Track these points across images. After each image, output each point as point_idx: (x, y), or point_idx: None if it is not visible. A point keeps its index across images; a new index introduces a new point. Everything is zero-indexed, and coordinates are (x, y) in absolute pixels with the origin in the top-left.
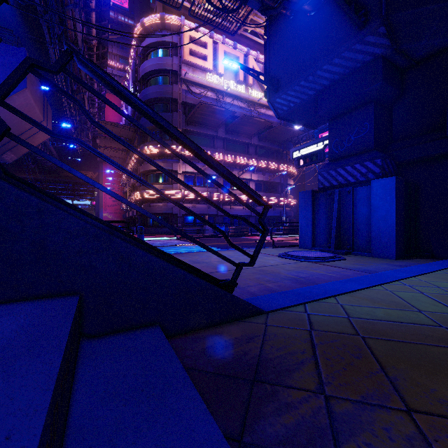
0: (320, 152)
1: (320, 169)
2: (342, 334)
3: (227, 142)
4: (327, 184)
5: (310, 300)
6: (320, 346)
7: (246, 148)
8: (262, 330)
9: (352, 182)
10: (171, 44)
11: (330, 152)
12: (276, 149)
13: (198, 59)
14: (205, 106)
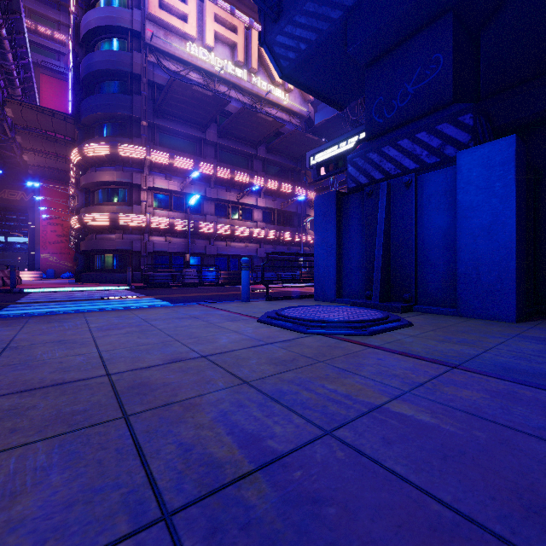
0: (349, 153)
1: (352, 153)
2: None
3: (222, 150)
4: (365, 179)
5: None
6: None
7: (250, 162)
8: None
9: (411, 169)
10: None
11: (369, 123)
12: (292, 167)
13: (173, 16)
14: (181, 84)
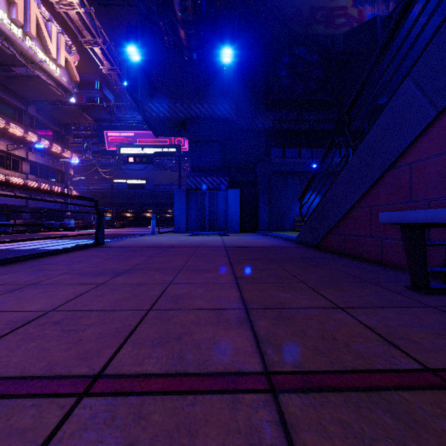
0: (151, 156)
1: (188, 174)
2: None
3: None
4: (194, 186)
5: None
6: None
7: (17, 115)
8: None
9: (212, 188)
10: None
11: (192, 164)
12: (57, 130)
13: None
14: None
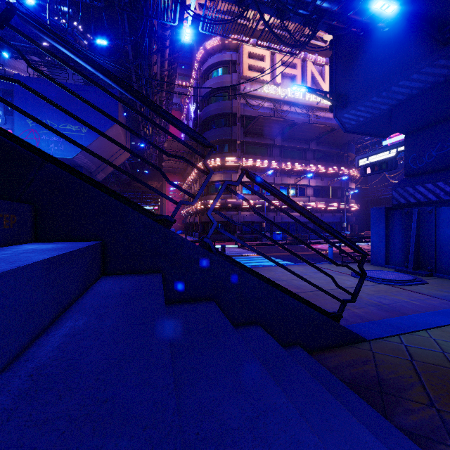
0: (391, 160)
1: (395, 185)
2: (440, 366)
3: (284, 149)
4: (403, 201)
5: (403, 332)
6: (423, 374)
7: (303, 154)
8: (371, 356)
9: (433, 200)
10: (231, 62)
11: (406, 167)
12: (336, 152)
13: (256, 72)
14: (264, 118)
